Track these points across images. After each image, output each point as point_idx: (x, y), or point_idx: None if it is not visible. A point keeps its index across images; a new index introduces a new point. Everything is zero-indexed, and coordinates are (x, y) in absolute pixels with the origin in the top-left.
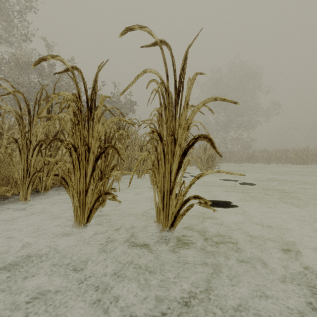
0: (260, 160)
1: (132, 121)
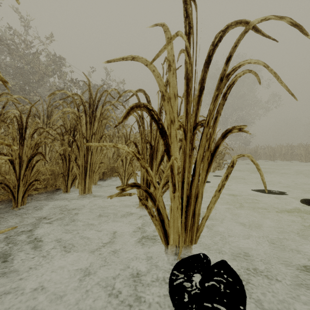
0: (262, 156)
1: (109, 92)
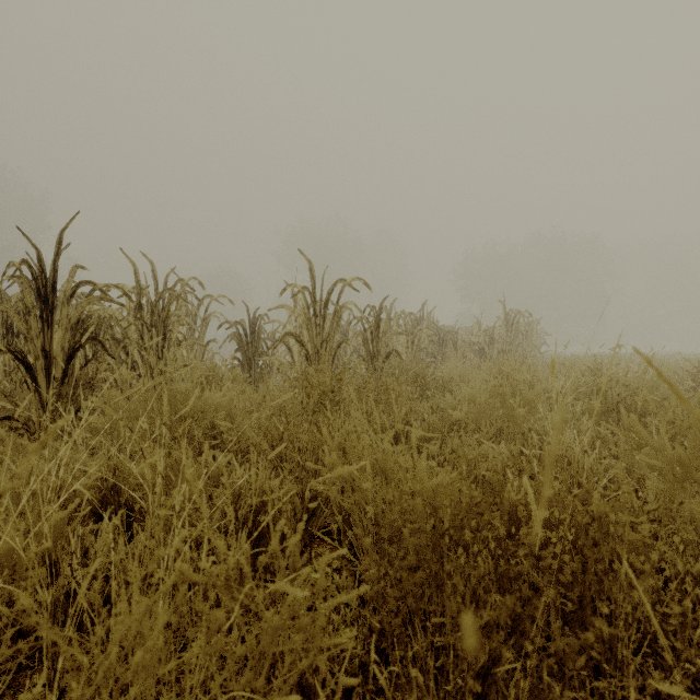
0: None
1: None
